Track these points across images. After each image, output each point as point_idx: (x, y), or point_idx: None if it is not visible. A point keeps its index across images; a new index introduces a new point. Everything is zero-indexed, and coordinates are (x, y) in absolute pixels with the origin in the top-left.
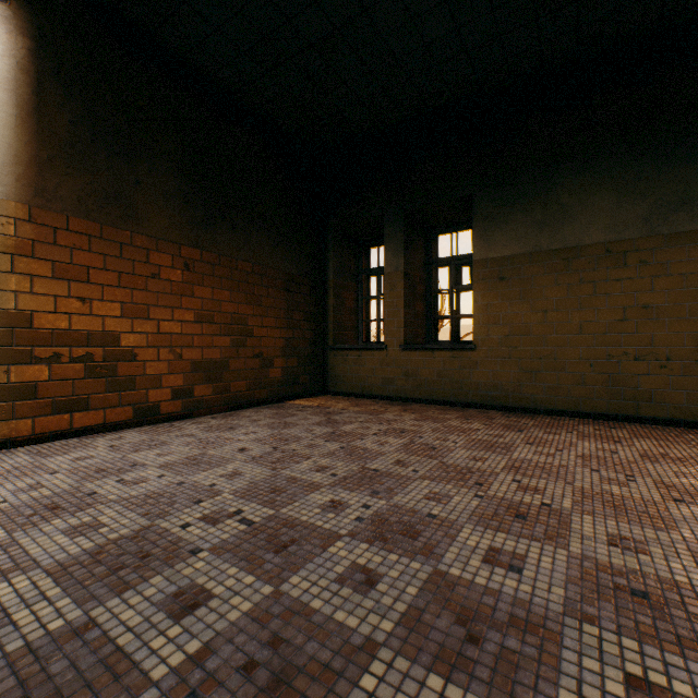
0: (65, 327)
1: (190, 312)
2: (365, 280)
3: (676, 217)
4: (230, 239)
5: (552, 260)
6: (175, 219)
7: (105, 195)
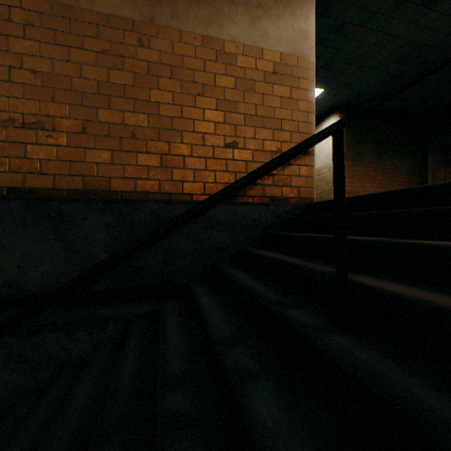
0: (349, 190)
1: (375, 185)
2: (450, 165)
3: None
4: (387, 159)
5: None
6: (371, 157)
7: (356, 155)
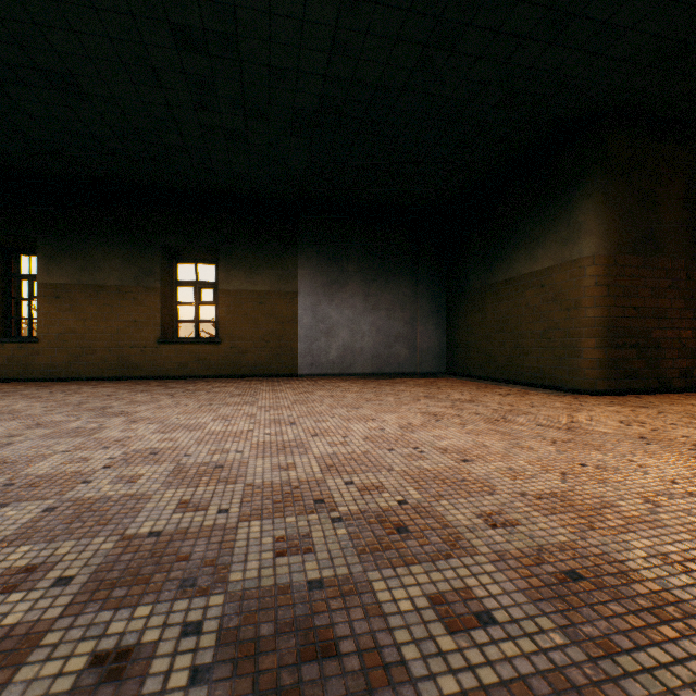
0: None
1: None
2: None
3: (149, 279)
4: None
5: (90, 290)
6: None
7: None
